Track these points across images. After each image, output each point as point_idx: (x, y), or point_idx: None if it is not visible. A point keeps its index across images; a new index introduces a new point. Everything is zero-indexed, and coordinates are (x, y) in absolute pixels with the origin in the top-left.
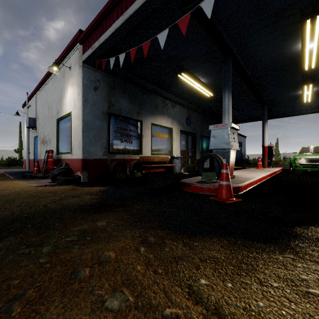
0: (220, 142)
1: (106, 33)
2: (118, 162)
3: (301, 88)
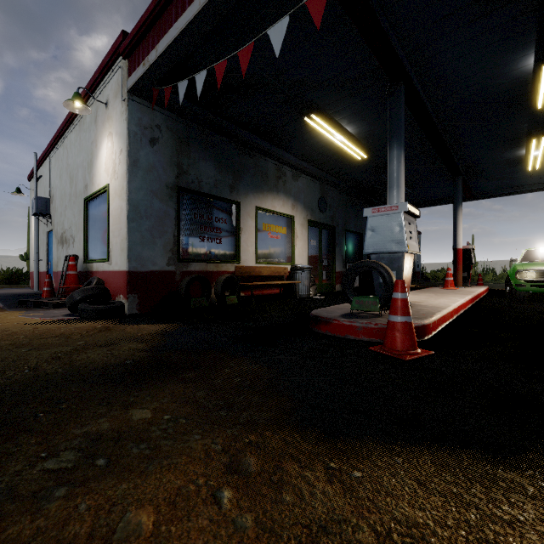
0: (385, 239)
1: (170, 33)
2: (195, 277)
3: (525, 144)
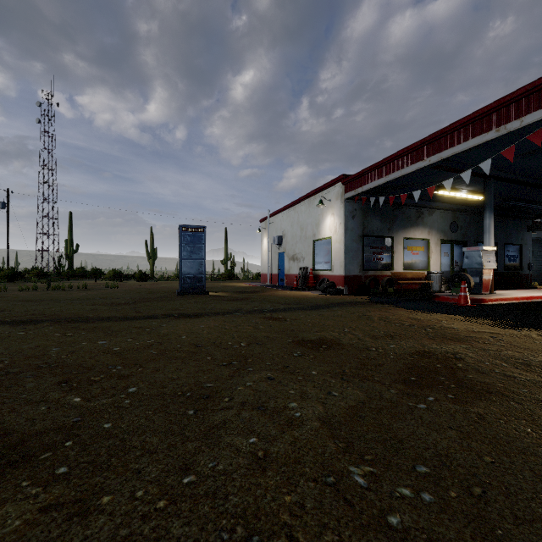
0: (472, 262)
1: (369, 185)
2: (372, 278)
3: None
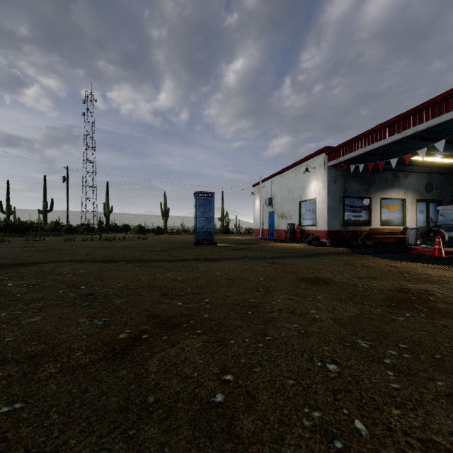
0: (447, 219)
1: (350, 154)
2: (352, 233)
3: None
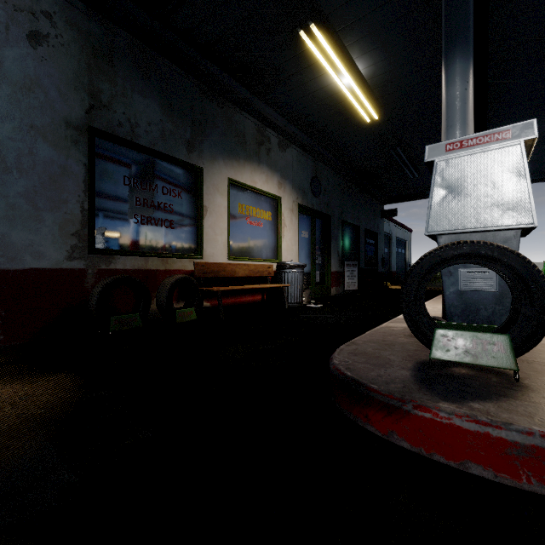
0: (478, 203)
1: None
2: (117, 279)
3: None
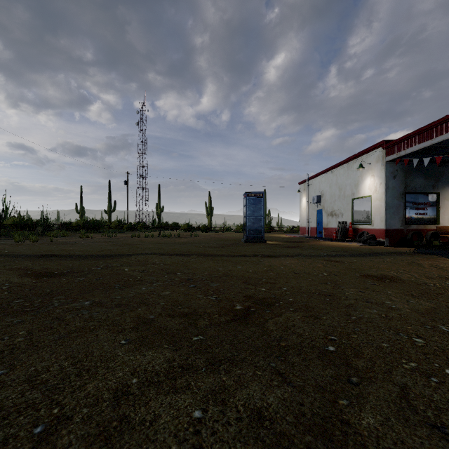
0: None
1: (413, 148)
2: (415, 232)
3: None
